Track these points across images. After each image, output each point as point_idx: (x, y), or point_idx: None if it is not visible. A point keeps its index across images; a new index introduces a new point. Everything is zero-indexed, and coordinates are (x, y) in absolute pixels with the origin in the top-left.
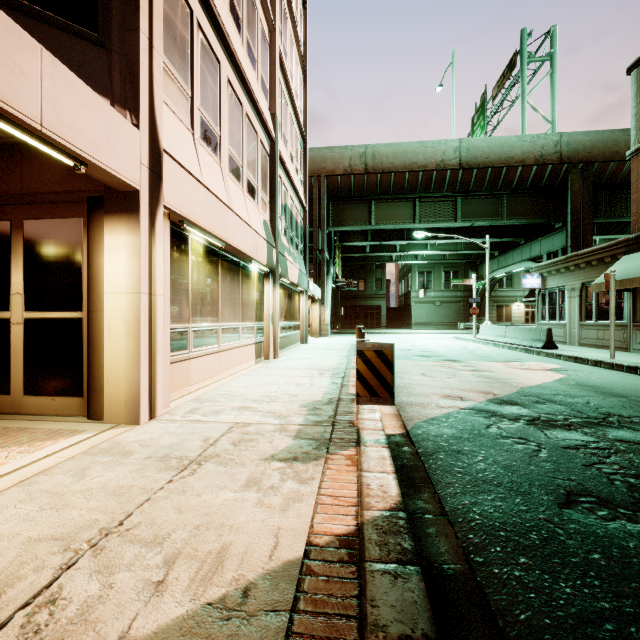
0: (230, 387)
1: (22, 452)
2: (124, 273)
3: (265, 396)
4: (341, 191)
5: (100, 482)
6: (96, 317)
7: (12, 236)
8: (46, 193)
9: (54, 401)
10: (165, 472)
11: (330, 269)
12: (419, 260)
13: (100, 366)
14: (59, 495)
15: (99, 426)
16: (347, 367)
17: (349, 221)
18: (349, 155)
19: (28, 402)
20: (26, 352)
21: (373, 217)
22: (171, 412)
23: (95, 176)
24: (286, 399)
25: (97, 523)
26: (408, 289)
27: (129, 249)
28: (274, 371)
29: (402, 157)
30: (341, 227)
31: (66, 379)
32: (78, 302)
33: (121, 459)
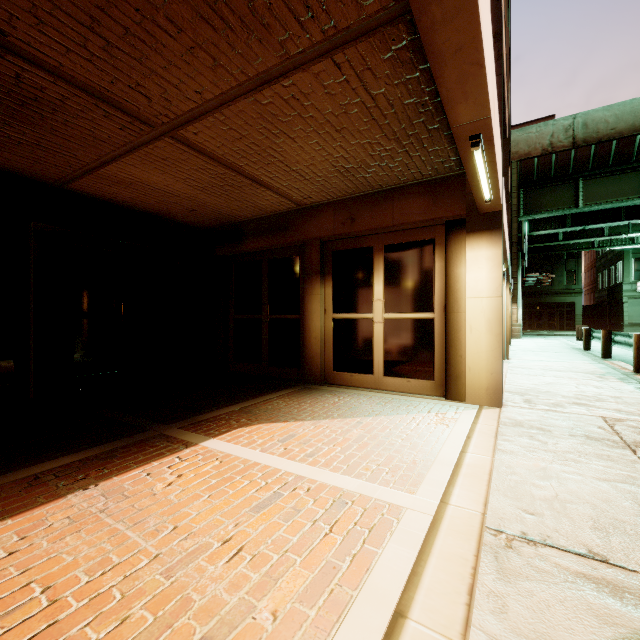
0: (519, 383)
1: (447, 417)
2: (485, 281)
3: (580, 395)
4: (537, 174)
5: (568, 448)
6: (453, 317)
7: (374, 257)
8: (413, 222)
9: (409, 382)
10: (617, 449)
11: (520, 263)
12: (637, 243)
13: (457, 357)
14: (551, 452)
15: (466, 405)
16: (622, 373)
17: (546, 207)
18: (549, 132)
19: (387, 381)
20: (385, 344)
21: (580, 198)
22: (508, 400)
23: (480, 204)
24: (613, 400)
25: (636, 478)
26: (616, 281)
27: (490, 260)
28: (535, 371)
29: (630, 118)
30: (535, 215)
31: (419, 366)
32: (430, 305)
33: (547, 433)
